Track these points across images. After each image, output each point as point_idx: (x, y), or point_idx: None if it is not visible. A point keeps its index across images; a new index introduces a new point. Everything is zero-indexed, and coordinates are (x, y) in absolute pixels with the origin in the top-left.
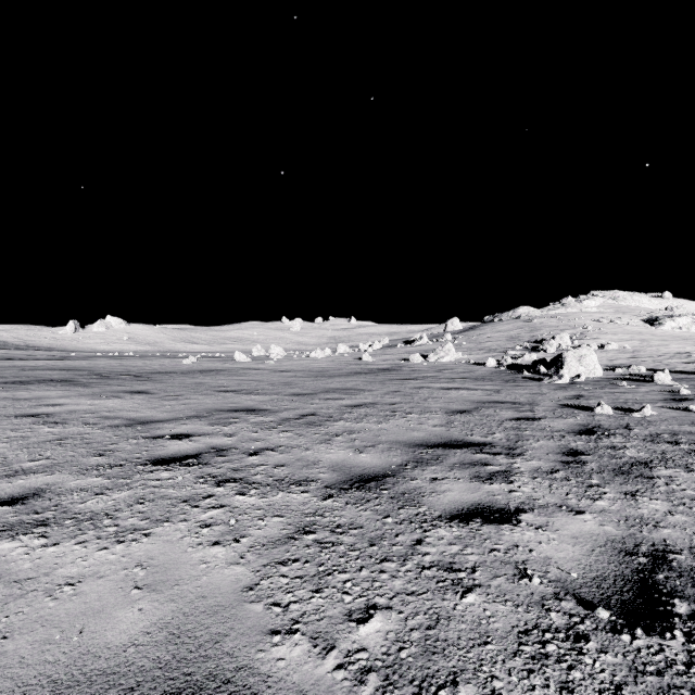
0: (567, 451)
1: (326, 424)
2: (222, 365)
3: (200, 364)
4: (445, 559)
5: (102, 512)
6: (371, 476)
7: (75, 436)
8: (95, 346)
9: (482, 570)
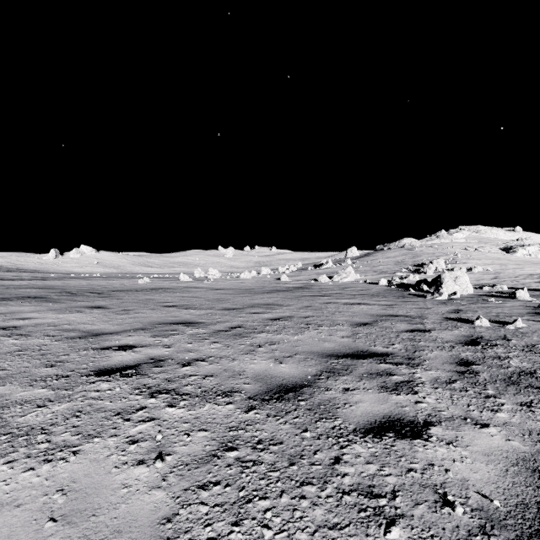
0: (459, 361)
1: (251, 335)
2: (169, 284)
3: (152, 283)
4: (364, 482)
5: (39, 426)
6: (290, 386)
7: (34, 347)
8: (71, 269)
9: (402, 495)
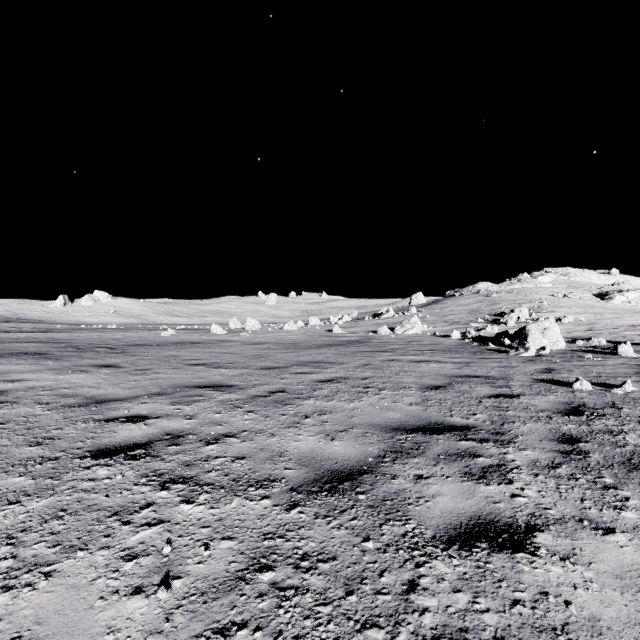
0: (561, 436)
1: (295, 402)
2: (198, 337)
3: (177, 336)
4: (453, 622)
5: (5, 532)
6: (345, 472)
7: (20, 418)
8: (82, 319)
9: None
